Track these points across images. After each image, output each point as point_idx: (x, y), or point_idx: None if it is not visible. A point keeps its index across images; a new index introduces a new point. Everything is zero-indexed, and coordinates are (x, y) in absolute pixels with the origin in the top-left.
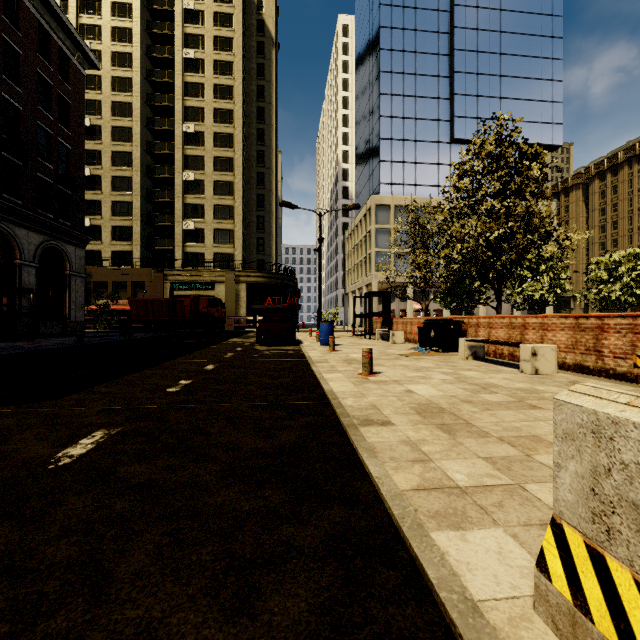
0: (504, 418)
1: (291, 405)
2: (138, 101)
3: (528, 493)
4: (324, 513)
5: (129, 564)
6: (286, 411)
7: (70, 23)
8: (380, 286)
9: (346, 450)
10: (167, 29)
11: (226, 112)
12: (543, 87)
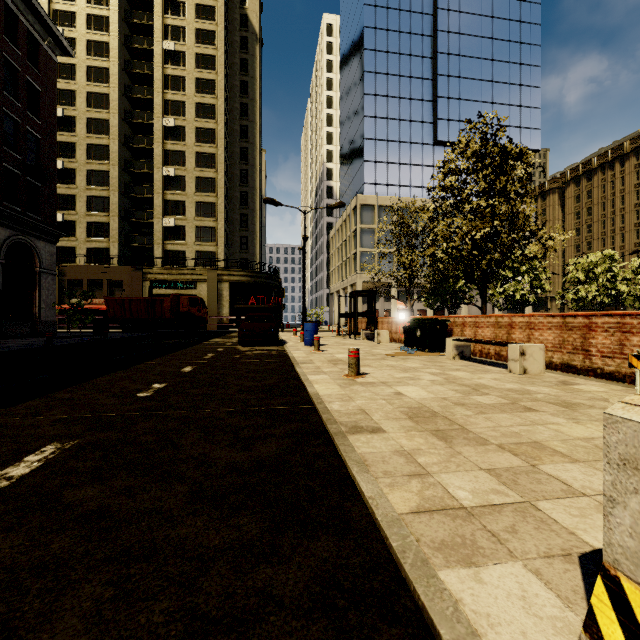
0: (500, 422)
1: (273, 410)
2: (115, 92)
3: (542, 513)
4: (309, 546)
5: (54, 633)
6: (267, 417)
7: (40, 6)
8: (364, 286)
9: (334, 463)
10: (146, 19)
11: (208, 107)
12: (522, 93)
